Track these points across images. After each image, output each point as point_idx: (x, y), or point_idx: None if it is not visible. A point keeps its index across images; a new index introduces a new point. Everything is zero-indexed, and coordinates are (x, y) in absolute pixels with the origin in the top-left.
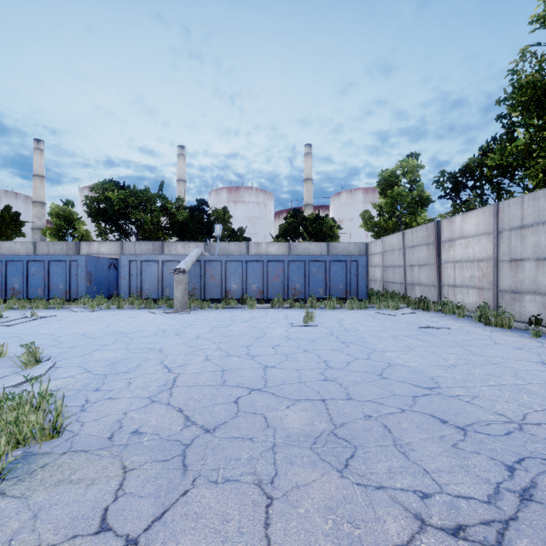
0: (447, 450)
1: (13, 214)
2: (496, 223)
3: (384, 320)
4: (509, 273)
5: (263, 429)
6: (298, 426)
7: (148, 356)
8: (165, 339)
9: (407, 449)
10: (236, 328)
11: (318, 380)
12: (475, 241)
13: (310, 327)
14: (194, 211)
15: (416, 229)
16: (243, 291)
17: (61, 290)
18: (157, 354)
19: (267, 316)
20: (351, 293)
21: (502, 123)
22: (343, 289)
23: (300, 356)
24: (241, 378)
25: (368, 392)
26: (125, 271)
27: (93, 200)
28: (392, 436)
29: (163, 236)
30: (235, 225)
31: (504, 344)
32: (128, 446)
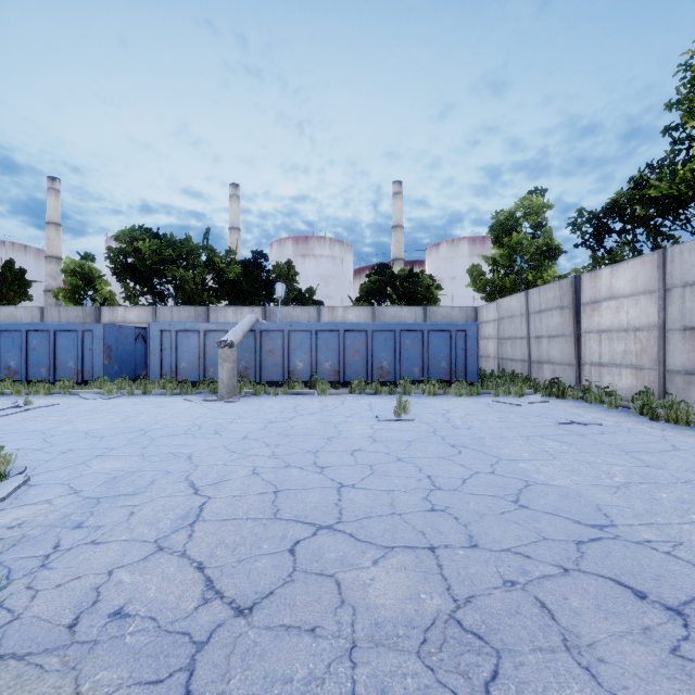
0: (666, 663)
1: (16, 271)
2: (663, 277)
3: (506, 412)
4: (682, 346)
5: (334, 609)
6: (393, 604)
7: (170, 466)
8: (198, 440)
9: (591, 658)
10: (301, 424)
11: (421, 511)
12: (631, 303)
13: (403, 421)
14: (249, 266)
15: (545, 288)
16: (312, 371)
17: (72, 370)
18: (183, 464)
19: (344, 406)
20: (456, 374)
21: (671, 137)
22: (446, 369)
23: (392, 467)
24: (303, 506)
25: (502, 533)
26: (156, 345)
27: (119, 252)
28: (559, 627)
29: (209, 299)
30: (303, 286)
31: (689, 449)
32: (97, 646)
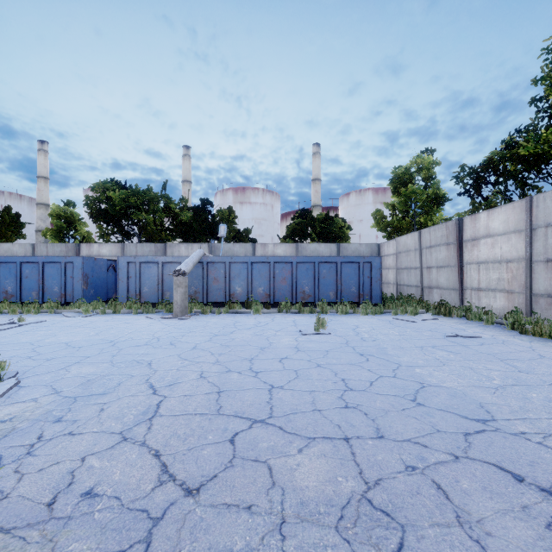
0: (543, 537)
1: (13, 215)
2: (530, 219)
3: (404, 327)
4: (545, 275)
5: (266, 490)
6: (315, 486)
7: (133, 371)
8: (157, 350)
9: (481, 532)
10: (239, 337)
11: (337, 408)
12: (503, 240)
13: (321, 335)
14: (198, 210)
15: (435, 228)
16: (248, 294)
17: (56, 293)
18: (144, 369)
19: (274, 323)
20: (364, 297)
21: (536, 107)
22: (355, 293)
23: (313, 372)
24: (241, 403)
25: (403, 426)
26: (123, 273)
27: (94, 200)
28: (453, 506)
29: (166, 238)
30: (241, 227)
31: None
32: (70, 521)
